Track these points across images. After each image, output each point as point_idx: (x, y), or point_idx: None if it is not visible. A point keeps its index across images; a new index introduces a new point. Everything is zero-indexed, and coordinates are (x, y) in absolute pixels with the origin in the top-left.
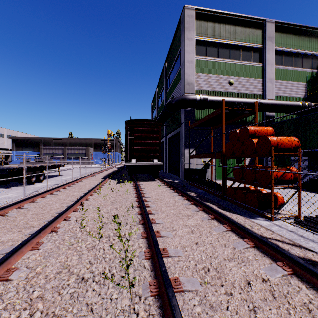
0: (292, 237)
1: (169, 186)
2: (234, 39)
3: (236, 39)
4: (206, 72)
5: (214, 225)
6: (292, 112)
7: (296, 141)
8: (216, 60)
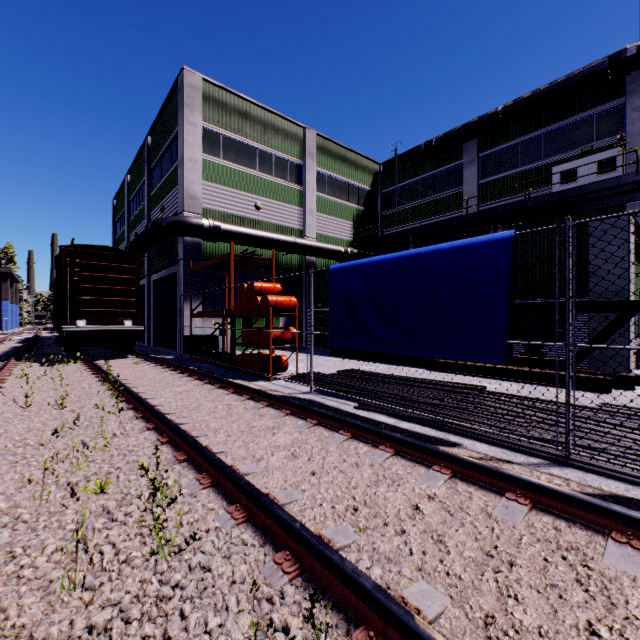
0: (276, 388)
1: (155, 362)
2: (264, 143)
3: (267, 143)
4: (221, 183)
5: (206, 387)
6: (335, 259)
7: (295, 302)
8: (237, 167)
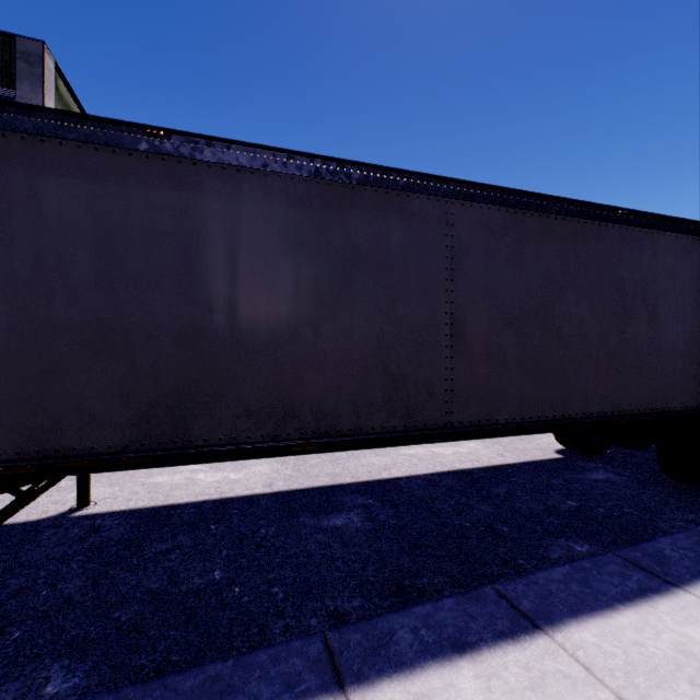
0: None
1: None
2: None
3: None
4: None
5: None
6: None
7: None
8: None
